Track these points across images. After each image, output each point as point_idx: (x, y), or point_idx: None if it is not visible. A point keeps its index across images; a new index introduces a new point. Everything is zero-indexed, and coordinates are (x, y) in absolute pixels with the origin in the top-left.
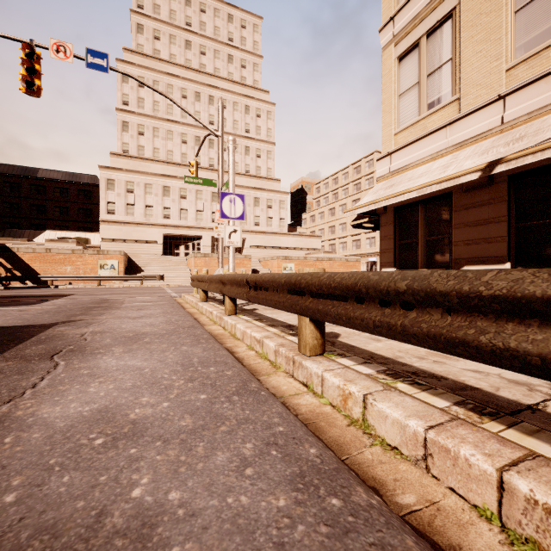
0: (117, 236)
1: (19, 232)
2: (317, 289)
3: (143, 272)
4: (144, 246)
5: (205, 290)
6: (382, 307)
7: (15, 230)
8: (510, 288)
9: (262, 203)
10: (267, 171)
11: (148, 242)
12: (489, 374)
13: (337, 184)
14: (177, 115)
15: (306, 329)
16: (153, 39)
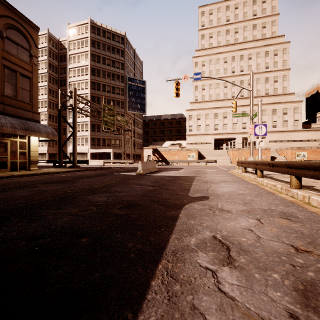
0: (193, 141)
1: (157, 143)
2: (295, 166)
3: (205, 158)
4: (205, 145)
5: (245, 167)
6: (314, 171)
7: (156, 142)
8: None
9: (278, 112)
10: (282, 90)
11: (207, 143)
12: None
13: None
14: (221, 74)
15: (293, 179)
16: (209, 38)
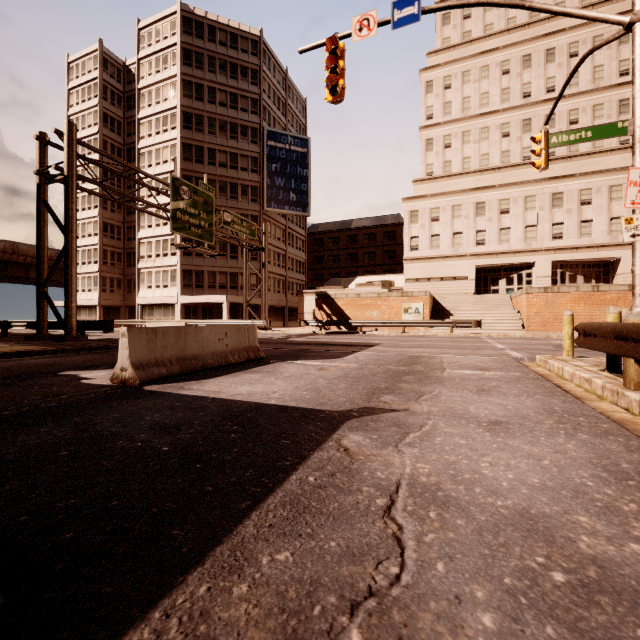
0: (420, 275)
1: (338, 281)
2: None
3: (451, 316)
4: (451, 284)
5: None
6: None
7: (335, 279)
8: None
9: None
10: None
11: (456, 278)
12: None
13: None
14: (495, 103)
15: None
16: (462, 21)
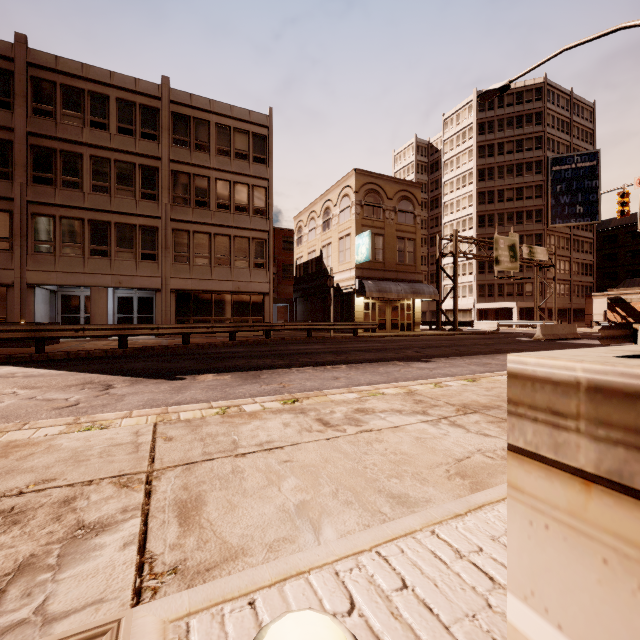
0: None
1: (637, 281)
2: None
3: None
4: None
5: None
6: None
7: (633, 279)
8: None
9: None
10: None
11: None
12: None
13: None
14: None
15: None
16: None
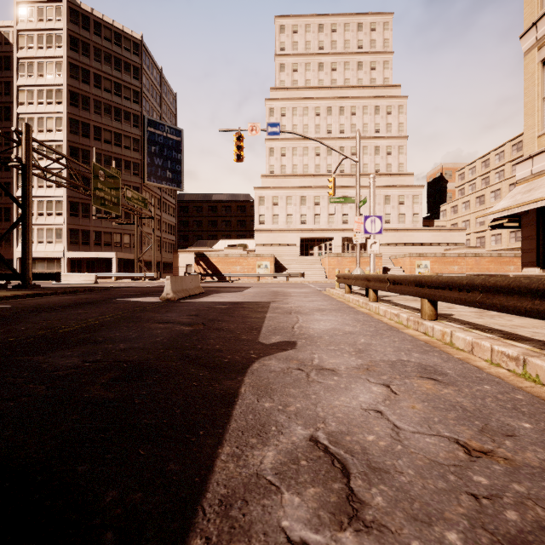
0: (266, 241)
1: (204, 242)
2: (430, 284)
3: (287, 270)
4: (285, 249)
5: (349, 285)
6: (459, 292)
7: (202, 241)
8: (493, 283)
9: (392, 200)
10: (398, 167)
11: (289, 245)
12: (540, 333)
13: (487, 167)
14: (312, 132)
15: (425, 305)
16: (292, 72)
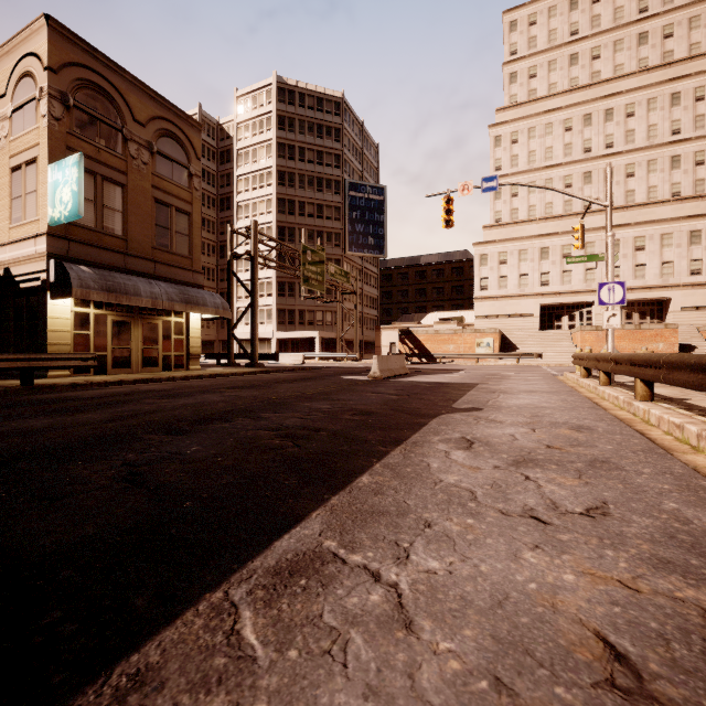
0: (489, 312)
1: (411, 317)
2: (637, 362)
3: (518, 350)
4: (517, 321)
5: (586, 368)
6: (655, 369)
7: (408, 315)
8: (669, 360)
9: (705, 237)
10: None
11: (522, 315)
12: None
13: None
14: (558, 157)
15: (637, 385)
16: (528, 80)
